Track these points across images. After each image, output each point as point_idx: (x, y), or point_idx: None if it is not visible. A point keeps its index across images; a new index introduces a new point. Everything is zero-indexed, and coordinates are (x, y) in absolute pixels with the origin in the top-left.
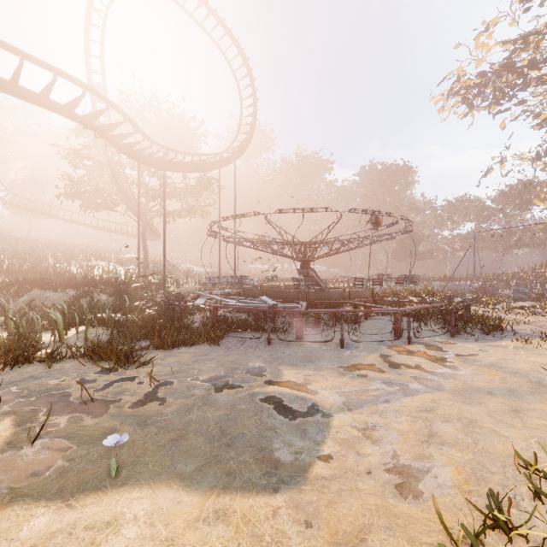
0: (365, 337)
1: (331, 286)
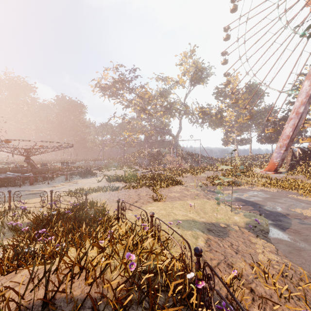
0: (56, 182)
1: (38, 166)
